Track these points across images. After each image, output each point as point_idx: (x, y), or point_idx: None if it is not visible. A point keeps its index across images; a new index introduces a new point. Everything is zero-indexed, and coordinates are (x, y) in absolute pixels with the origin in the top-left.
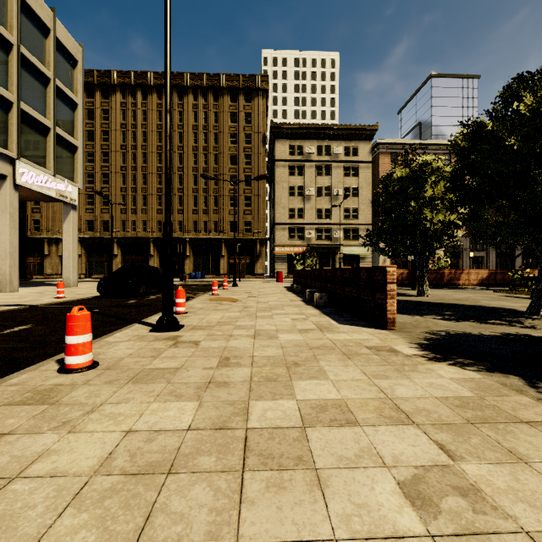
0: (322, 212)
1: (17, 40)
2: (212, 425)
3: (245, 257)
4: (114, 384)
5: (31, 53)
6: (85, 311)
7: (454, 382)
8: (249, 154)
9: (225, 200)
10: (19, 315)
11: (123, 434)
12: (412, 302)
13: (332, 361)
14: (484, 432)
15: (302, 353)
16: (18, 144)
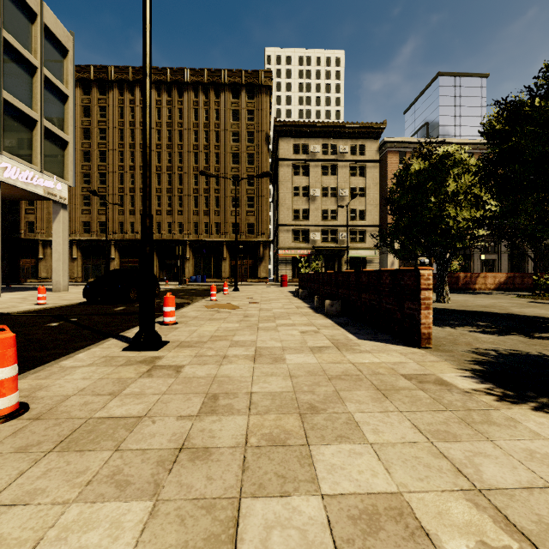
0: (327, 214)
1: None
2: None
3: (247, 259)
4: (29, 454)
5: (16, 39)
6: (6, 332)
7: None
8: (252, 153)
9: (227, 200)
10: None
11: None
12: (434, 310)
13: (363, 402)
14: None
15: (319, 387)
16: None
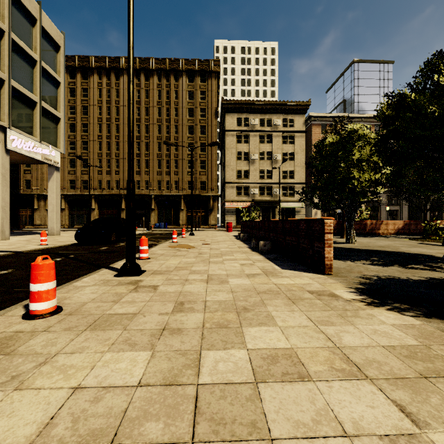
0: (264, 174)
1: (8, 27)
2: (163, 380)
3: (200, 210)
4: (73, 331)
5: (21, 39)
6: (49, 260)
7: (396, 329)
8: (204, 125)
9: (184, 163)
10: (4, 260)
11: (70, 392)
12: (343, 249)
13: (278, 306)
14: (442, 389)
15: (251, 298)
16: (9, 115)
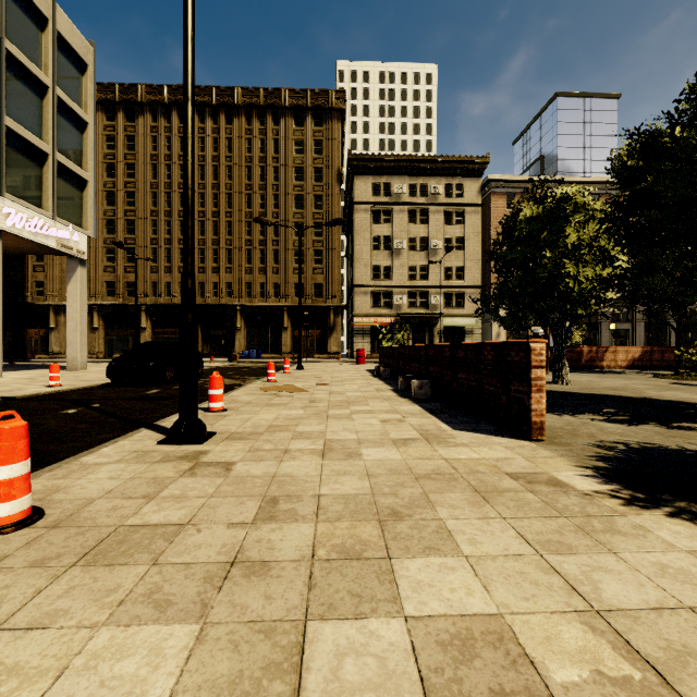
0: (416, 272)
1: None
2: None
3: (314, 330)
4: (47, 569)
5: (21, 51)
6: (17, 420)
7: None
8: (320, 195)
9: (288, 255)
10: None
11: None
12: (550, 393)
13: (458, 506)
14: None
15: (404, 489)
16: (1, 174)
